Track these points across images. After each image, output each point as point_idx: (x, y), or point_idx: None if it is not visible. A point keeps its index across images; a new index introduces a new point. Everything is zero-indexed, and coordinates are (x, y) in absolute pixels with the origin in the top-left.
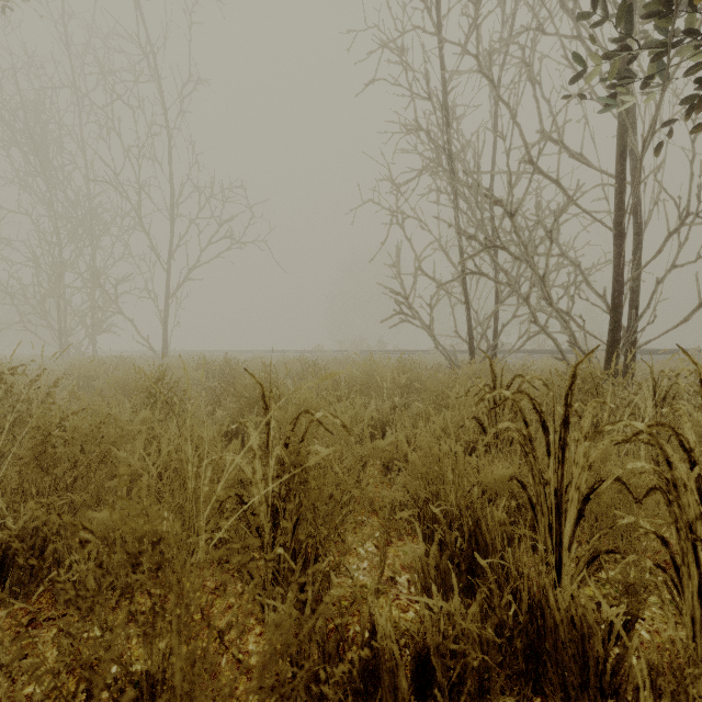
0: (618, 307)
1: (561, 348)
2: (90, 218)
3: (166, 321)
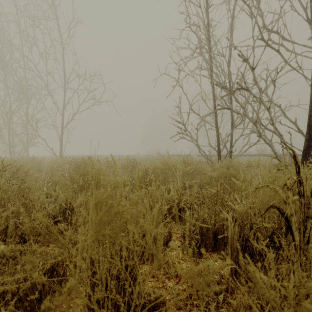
0: (311, 126)
1: (275, 151)
2: (25, 90)
3: (61, 140)
